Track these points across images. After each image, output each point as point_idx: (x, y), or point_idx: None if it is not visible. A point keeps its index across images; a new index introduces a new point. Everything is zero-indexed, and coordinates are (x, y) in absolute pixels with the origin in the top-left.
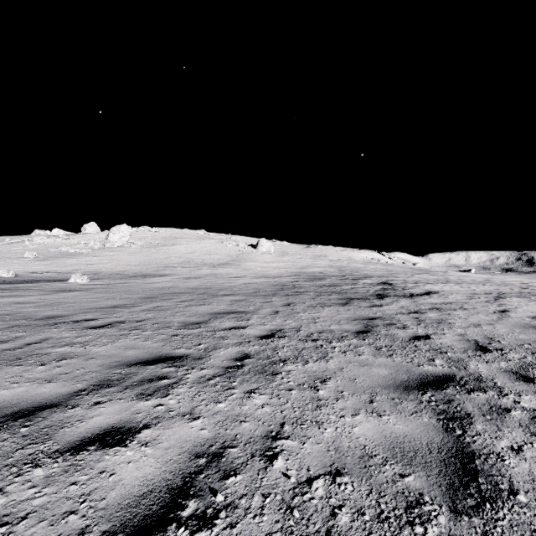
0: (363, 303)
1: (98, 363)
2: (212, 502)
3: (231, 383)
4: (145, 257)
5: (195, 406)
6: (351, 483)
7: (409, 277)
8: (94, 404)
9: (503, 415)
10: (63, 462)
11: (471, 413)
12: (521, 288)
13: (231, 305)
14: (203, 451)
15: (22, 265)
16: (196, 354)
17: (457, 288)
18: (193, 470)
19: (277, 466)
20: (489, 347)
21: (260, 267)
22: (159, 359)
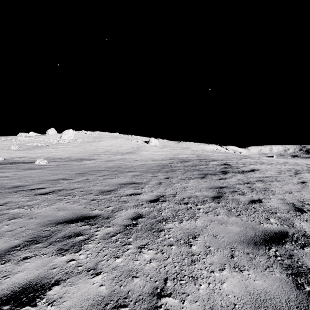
0: (214, 177)
1: (36, 221)
2: None
3: (128, 239)
4: (82, 148)
5: (99, 261)
6: None
7: (239, 160)
8: (22, 259)
9: None
10: None
11: None
12: (307, 167)
13: (132, 178)
14: None
15: (9, 153)
16: (105, 214)
17: (269, 167)
18: None
19: None
20: (304, 209)
21: (150, 154)
22: (79, 218)
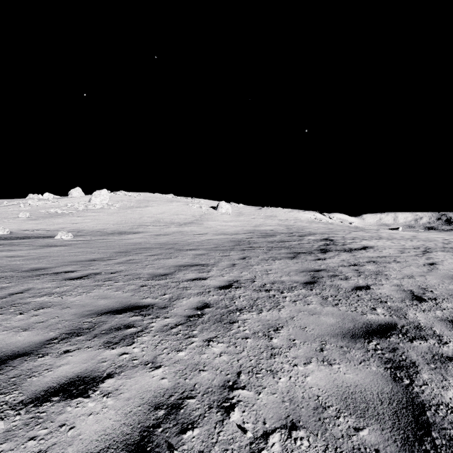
0: (308, 257)
1: (72, 312)
2: None
3: (192, 331)
4: (122, 217)
5: (157, 355)
6: (307, 438)
7: (347, 234)
8: (63, 352)
9: (446, 364)
10: (25, 414)
11: (415, 361)
12: (444, 243)
13: (194, 258)
14: (162, 402)
15: (16, 224)
16: (161, 303)
17: (389, 244)
18: (151, 423)
19: (234, 418)
20: (424, 297)
21: (219, 226)
22: (127, 308)
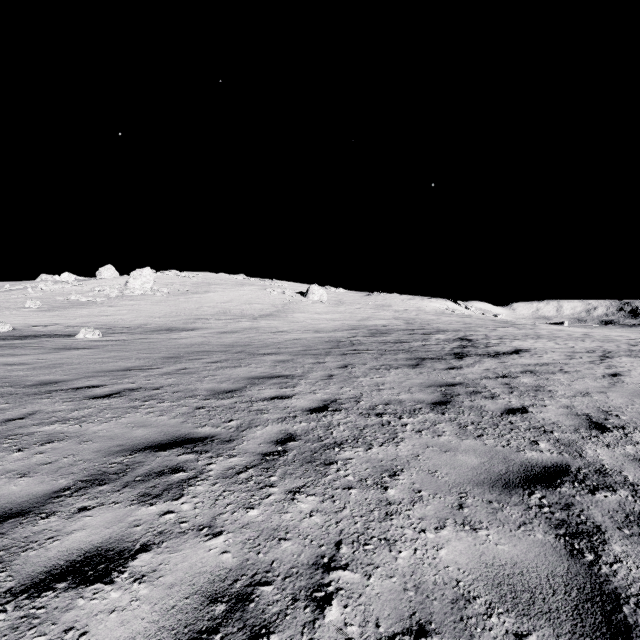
0: (438, 364)
1: (94, 447)
2: None
3: (269, 477)
4: (171, 307)
5: (217, 514)
6: None
7: (491, 331)
8: (77, 510)
9: None
10: (13, 612)
11: (601, 525)
12: (629, 345)
13: (274, 367)
14: (222, 591)
15: (22, 317)
16: (225, 435)
17: (552, 345)
18: (204, 625)
19: (331, 617)
20: (607, 425)
21: (310, 319)
22: (175, 442)
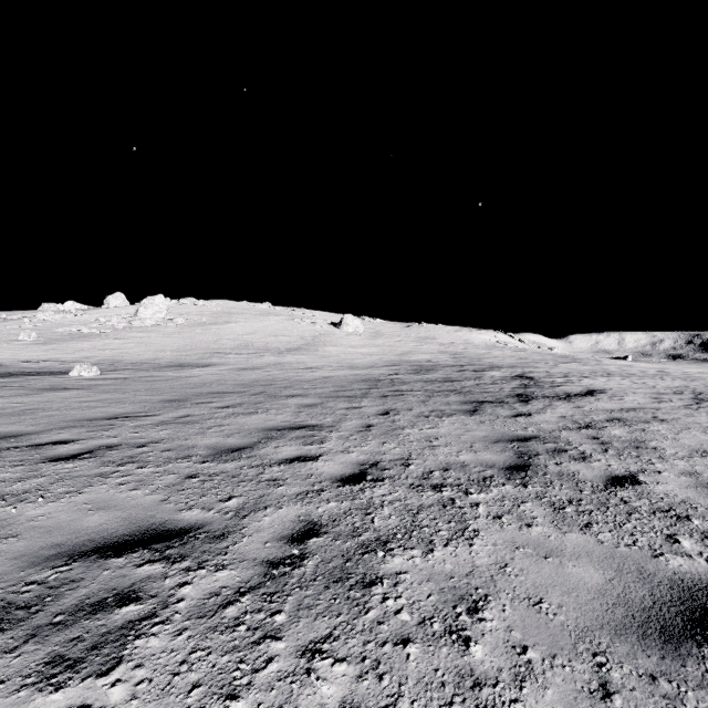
0: (500, 410)
1: (16, 549)
2: None
3: (272, 615)
4: (186, 340)
5: None
6: None
7: (552, 368)
8: None
9: None
10: None
11: None
12: None
13: (298, 413)
14: None
15: (12, 351)
16: (217, 524)
17: (629, 384)
18: None
19: None
20: None
21: (344, 353)
22: (141, 539)
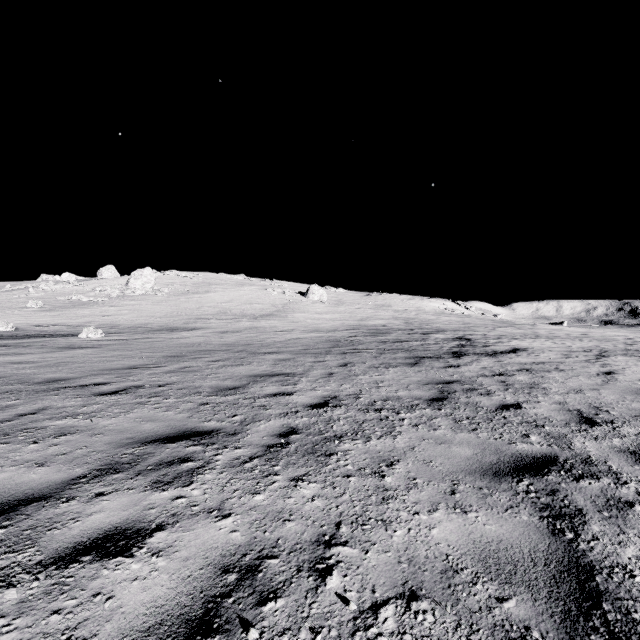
0: (436, 363)
1: (105, 439)
2: (242, 639)
3: (273, 466)
4: (172, 307)
5: (225, 499)
6: (431, 611)
7: (490, 331)
8: (95, 495)
9: (625, 512)
10: (45, 580)
11: (582, 508)
12: (626, 344)
13: (275, 365)
14: (233, 564)
15: (24, 317)
16: (229, 428)
17: (549, 344)
18: (218, 591)
19: (332, 585)
20: (596, 420)
21: (310, 319)
22: (183, 435)
